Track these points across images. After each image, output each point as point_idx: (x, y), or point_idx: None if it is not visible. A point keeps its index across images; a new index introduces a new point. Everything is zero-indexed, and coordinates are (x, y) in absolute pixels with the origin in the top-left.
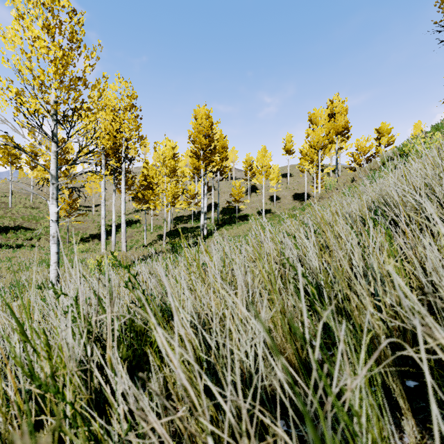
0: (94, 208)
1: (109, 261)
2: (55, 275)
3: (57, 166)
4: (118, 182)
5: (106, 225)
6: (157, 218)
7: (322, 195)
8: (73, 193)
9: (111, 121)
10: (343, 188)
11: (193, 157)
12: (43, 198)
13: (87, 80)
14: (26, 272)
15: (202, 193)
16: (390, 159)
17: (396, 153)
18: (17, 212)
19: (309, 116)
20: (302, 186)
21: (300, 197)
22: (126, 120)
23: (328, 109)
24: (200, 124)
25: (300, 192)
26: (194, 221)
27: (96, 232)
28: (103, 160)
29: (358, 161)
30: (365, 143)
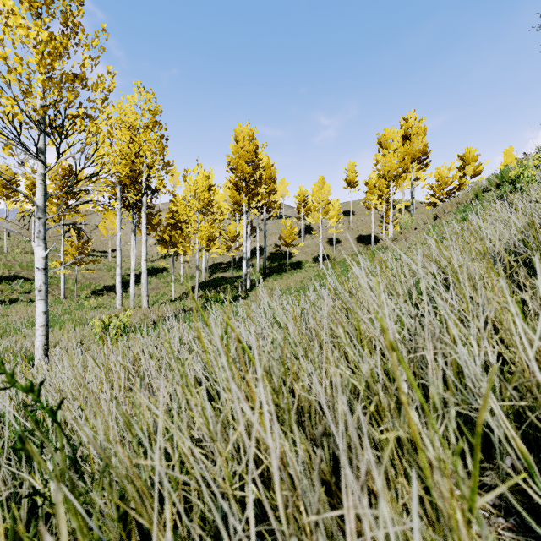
0: (111, 253)
1: (119, 322)
2: (42, 342)
3: (46, 194)
4: (138, 221)
5: (125, 274)
6: (189, 266)
7: (397, 236)
8: (83, 235)
9: (128, 143)
10: (426, 227)
11: (233, 189)
12: (25, 237)
13: (84, 75)
14: (13, 336)
15: (244, 235)
16: (485, 190)
17: (494, 182)
18: (14, 258)
19: (378, 138)
20: (367, 227)
21: (365, 240)
22: (148, 141)
23: (402, 130)
24: (241, 148)
25: (366, 234)
26: (235, 270)
27: (113, 283)
28: (118, 192)
29: (438, 195)
30: (448, 172)
